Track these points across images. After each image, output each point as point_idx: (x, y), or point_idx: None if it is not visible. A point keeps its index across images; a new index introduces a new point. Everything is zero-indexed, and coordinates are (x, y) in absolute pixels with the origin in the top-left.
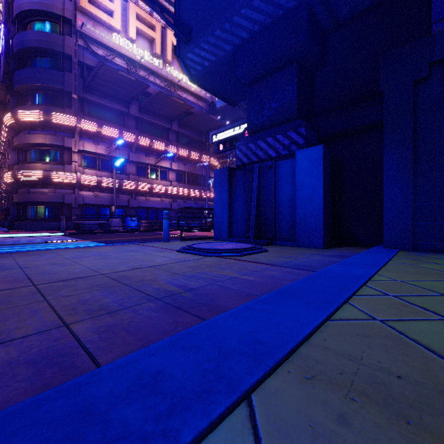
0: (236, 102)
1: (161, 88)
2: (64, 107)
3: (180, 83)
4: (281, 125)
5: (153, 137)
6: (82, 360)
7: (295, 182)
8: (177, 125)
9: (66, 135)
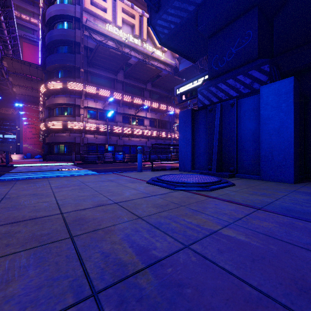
0: (196, 58)
1: (139, 60)
2: (75, 78)
3: (152, 55)
4: (241, 67)
5: (134, 95)
6: None
7: (260, 117)
8: (150, 85)
9: (77, 97)
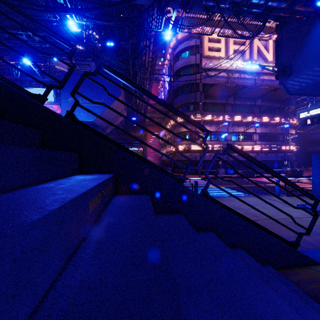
0: None
1: (248, 79)
2: (195, 110)
3: (262, 71)
4: None
5: (243, 113)
6: (318, 245)
7: None
8: (260, 101)
9: None
